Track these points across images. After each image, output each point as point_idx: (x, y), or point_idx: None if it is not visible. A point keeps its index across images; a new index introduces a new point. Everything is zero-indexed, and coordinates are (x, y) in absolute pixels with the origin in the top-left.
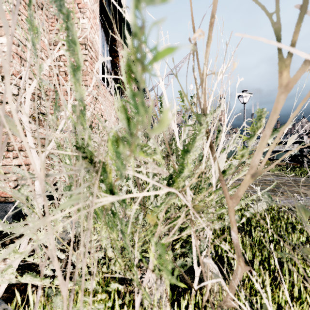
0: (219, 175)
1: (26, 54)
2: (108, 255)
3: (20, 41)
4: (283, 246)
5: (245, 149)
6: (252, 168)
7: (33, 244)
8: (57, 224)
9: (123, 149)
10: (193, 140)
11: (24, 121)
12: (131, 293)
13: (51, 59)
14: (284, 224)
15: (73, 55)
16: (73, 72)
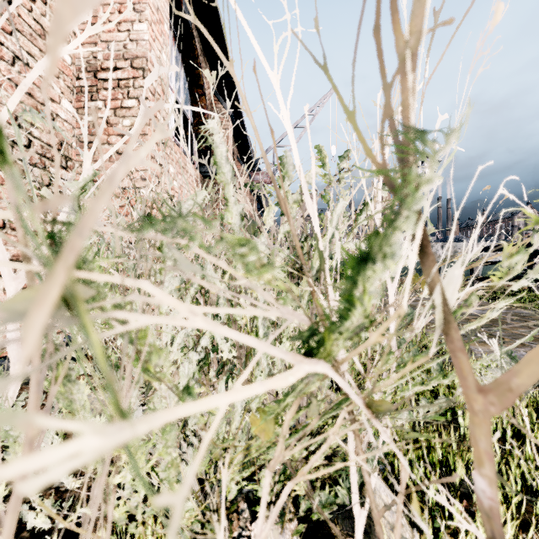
0: (444, 325)
1: None
2: None
3: (15, 55)
4: None
5: (521, 253)
6: None
7: None
8: (14, 449)
9: None
10: (391, 224)
11: None
12: None
13: None
14: (522, 405)
15: None
16: None
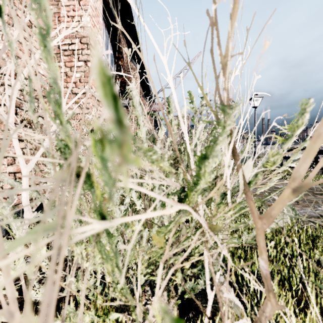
0: (244, 188)
1: (23, 52)
2: (106, 280)
3: None
4: (321, 275)
5: (279, 154)
6: (294, 180)
7: (26, 261)
8: (39, 248)
9: (110, 153)
10: (214, 142)
11: (9, 122)
12: (133, 322)
13: (19, 30)
14: (304, 238)
15: (40, 13)
16: (43, 41)
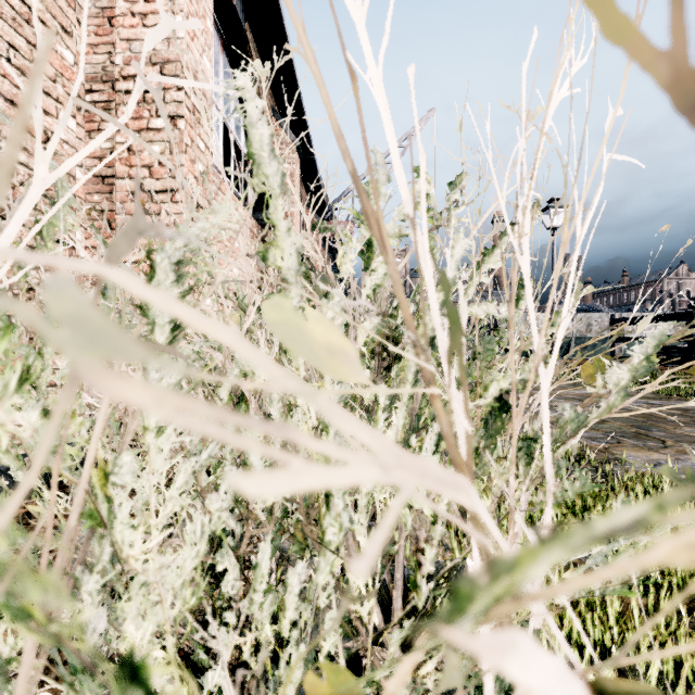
0: None
1: (11, 83)
2: None
3: None
4: None
5: None
6: None
7: None
8: None
9: None
10: None
11: None
12: None
13: None
14: None
15: None
16: None
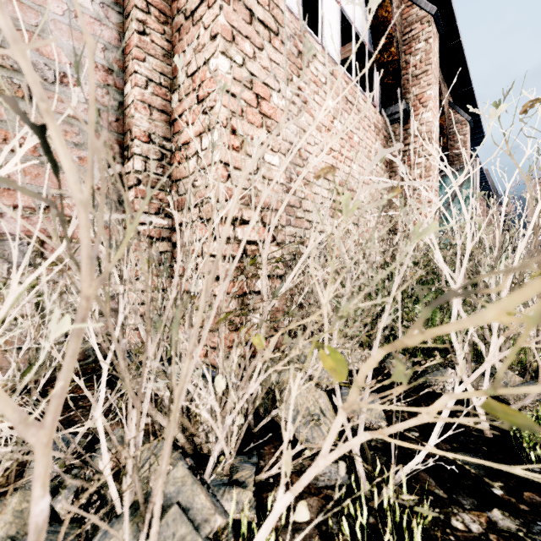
0: None
1: None
2: None
3: None
4: None
5: None
6: None
7: None
8: None
9: None
10: None
11: None
12: None
13: None
14: None
15: None
16: None
